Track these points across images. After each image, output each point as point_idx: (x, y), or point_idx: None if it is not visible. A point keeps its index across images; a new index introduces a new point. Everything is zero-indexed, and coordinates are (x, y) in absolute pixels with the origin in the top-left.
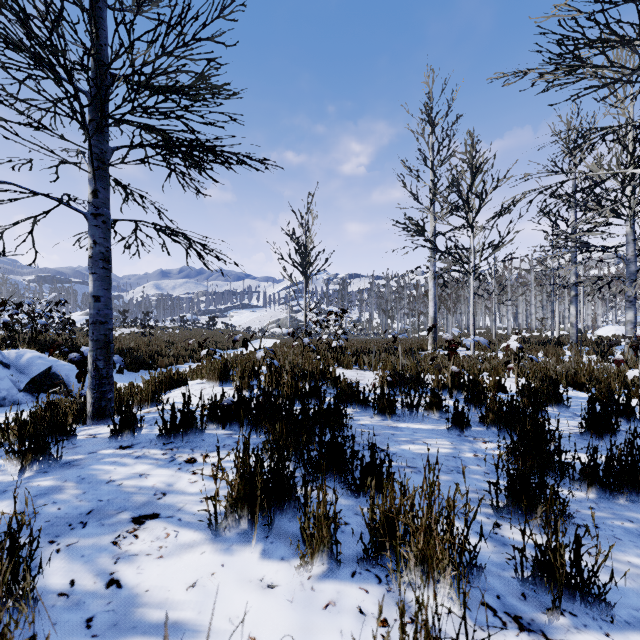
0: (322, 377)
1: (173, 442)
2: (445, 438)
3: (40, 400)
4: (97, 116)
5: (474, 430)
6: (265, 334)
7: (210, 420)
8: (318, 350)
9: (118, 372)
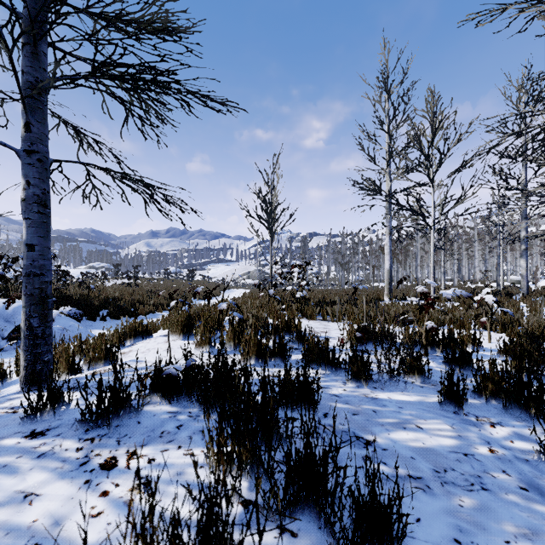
0: (287, 330)
1: (99, 426)
2: (441, 418)
3: None
4: (31, 39)
5: (470, 404)
6: (237, 284)
7: (153, 392)
8: (283, 300)
9: (101, 319)
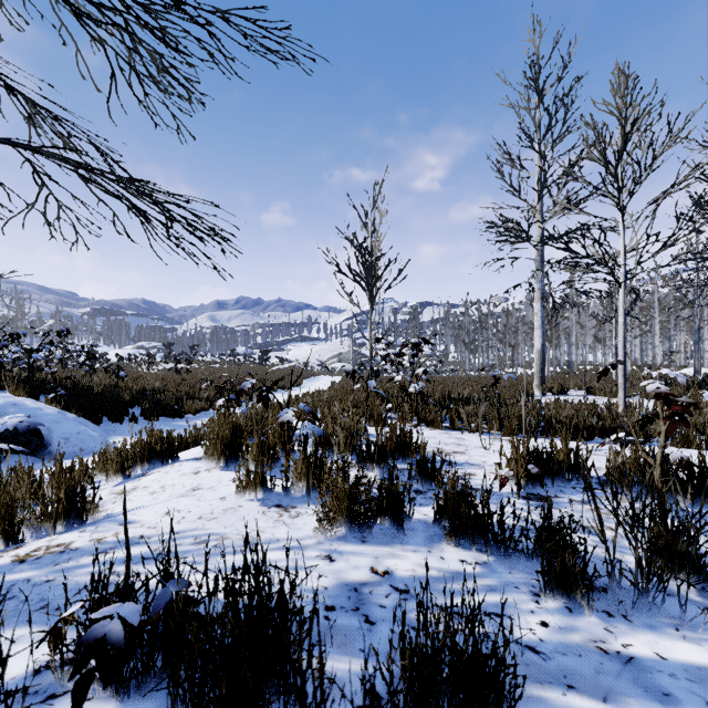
0: (399, 451)
1: None
2: None
3: (5, 465)
4: None
5: None
6: (325, 370)
7: None
8: (388, 396)
9: (131, 421)
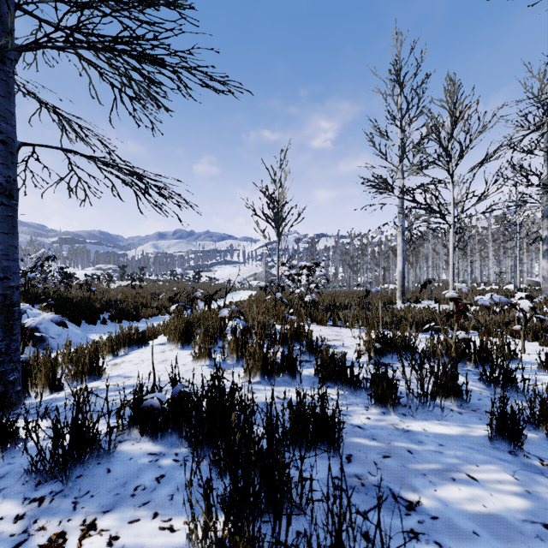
0: (296, 338)
1: (56, 476)
2: (496, 462)
3: None
4: None
5: (526, 439)
6: (243, 286)
7: (133, 424)
8: (290, 304)
9: (102, 323)
